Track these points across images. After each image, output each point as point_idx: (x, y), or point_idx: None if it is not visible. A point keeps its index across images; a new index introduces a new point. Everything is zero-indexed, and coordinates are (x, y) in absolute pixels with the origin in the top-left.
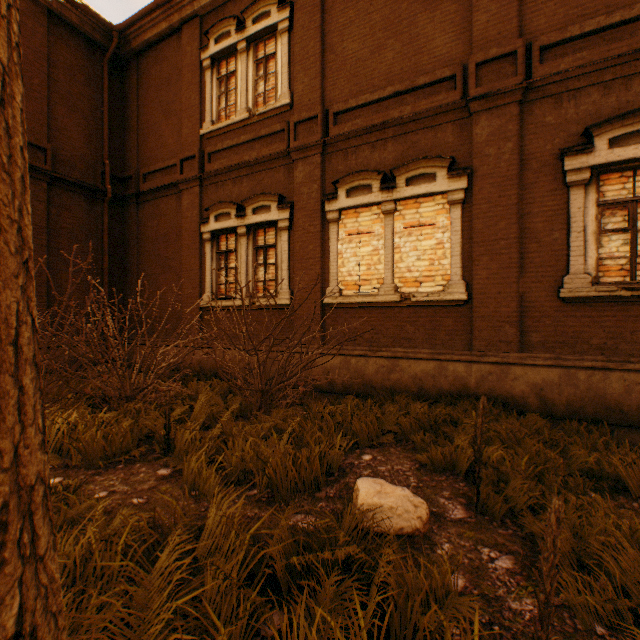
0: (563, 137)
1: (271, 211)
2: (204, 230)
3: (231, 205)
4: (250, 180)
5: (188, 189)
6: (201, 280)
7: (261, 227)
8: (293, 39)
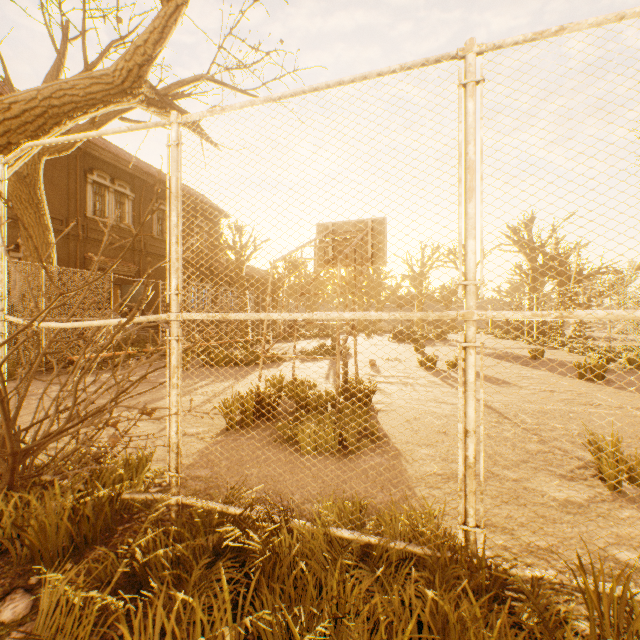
0: (9, 242)
1: None
2: None
3: None
4: None
5: None
6: None
7: None
8: None
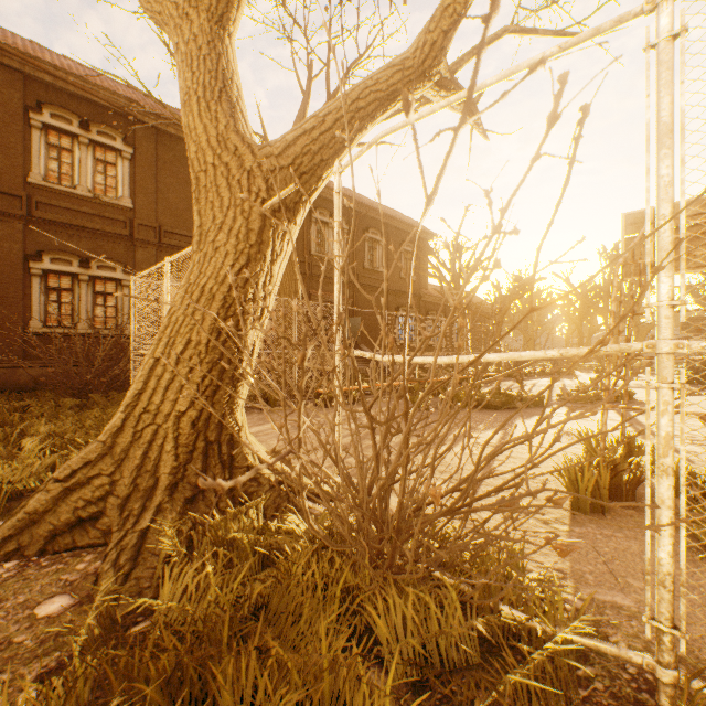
0: None
1: (117, 272)
2: (35, 266)
3: (75, 256)
4: (91, 242)
5: (5, 221)
6: (24, 308)
7: (102, 279)
8: (133, 167)
